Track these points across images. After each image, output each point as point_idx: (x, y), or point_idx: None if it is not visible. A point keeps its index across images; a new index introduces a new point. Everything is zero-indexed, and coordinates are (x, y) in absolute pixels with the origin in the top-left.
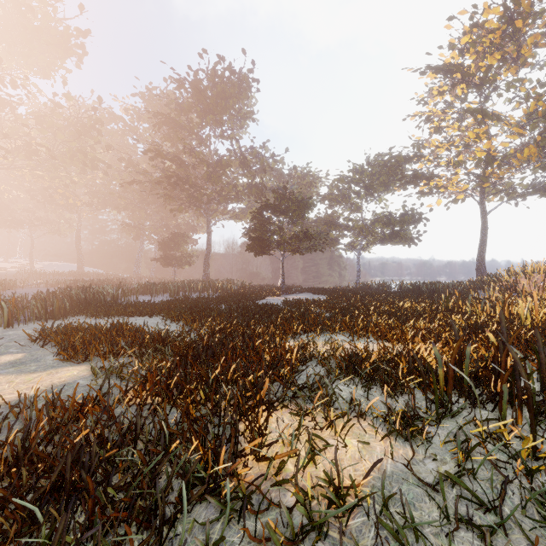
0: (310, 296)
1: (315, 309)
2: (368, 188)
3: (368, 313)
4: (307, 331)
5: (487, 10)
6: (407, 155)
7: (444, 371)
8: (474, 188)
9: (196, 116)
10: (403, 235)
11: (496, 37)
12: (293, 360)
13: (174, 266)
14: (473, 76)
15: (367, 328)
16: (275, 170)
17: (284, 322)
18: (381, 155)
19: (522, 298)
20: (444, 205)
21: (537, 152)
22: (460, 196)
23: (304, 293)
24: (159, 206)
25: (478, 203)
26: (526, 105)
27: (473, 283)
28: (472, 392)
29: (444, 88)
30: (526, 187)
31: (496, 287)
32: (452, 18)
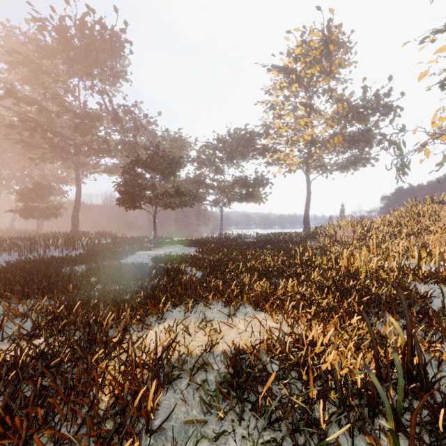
0: (181, 248)
1: (185, 268)
2: (229, 155)
3: (238, 271)
4: (176, 305)
5: (312, 32)
6: (258, 132)
7: (363, 386)
8: (302, 162)
9: (62, 63)
10: (255, 195)
11: (317, 55)
12: (148, 405)
13: (36, 218)
14: (303, 79)
15: (242, 296)
16: (149, 130)
17: (147, 300)
18: (239, 130)
19: (341, 246)
20: (283, 173)
21: (343, 140)
22: (294, 168)
23: (175, 244)
24: (20, 154)
25: (305, 174)
26: (337, 106)
27: (307, 234)
28: (420, 437)
29: (284, 84)
30: (333, 165)
31: (326, 239)
32: (289, 32)
